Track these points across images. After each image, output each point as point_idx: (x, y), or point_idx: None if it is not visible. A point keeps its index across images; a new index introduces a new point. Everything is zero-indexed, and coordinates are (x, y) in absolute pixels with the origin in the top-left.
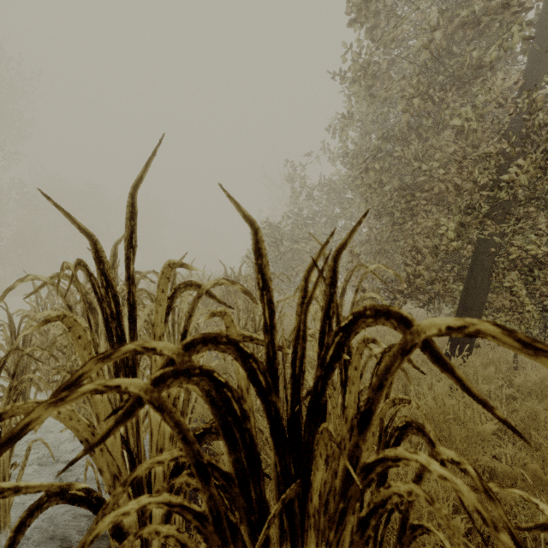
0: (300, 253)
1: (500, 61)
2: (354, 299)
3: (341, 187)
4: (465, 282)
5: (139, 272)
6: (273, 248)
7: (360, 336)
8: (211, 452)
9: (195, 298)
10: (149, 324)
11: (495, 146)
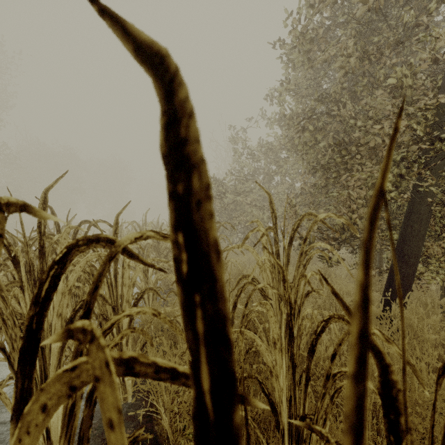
0: (242, 205)
1: (430, 24)
2: (303, 248)
3: (277, 148)
4: (401, 230)
5: (88, 221)
6: (218, 200)
7: None
8: (154, 408)
9: (105, 260)
10: (90, 275)
11: (430, 101)
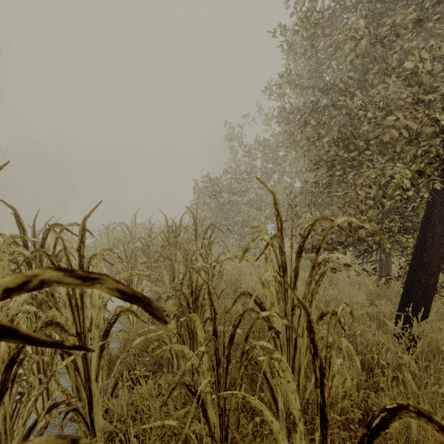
0: (238, 205)
1: None
2: (315, 260)
3: (275, 145)
4: (419, 234)
5: (59, 224)
6: (214, 200)
7: (301, 289)
8: None
9: None
10: (48, 294)
11: None
